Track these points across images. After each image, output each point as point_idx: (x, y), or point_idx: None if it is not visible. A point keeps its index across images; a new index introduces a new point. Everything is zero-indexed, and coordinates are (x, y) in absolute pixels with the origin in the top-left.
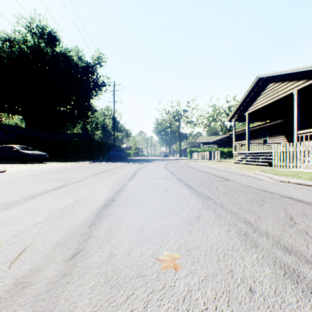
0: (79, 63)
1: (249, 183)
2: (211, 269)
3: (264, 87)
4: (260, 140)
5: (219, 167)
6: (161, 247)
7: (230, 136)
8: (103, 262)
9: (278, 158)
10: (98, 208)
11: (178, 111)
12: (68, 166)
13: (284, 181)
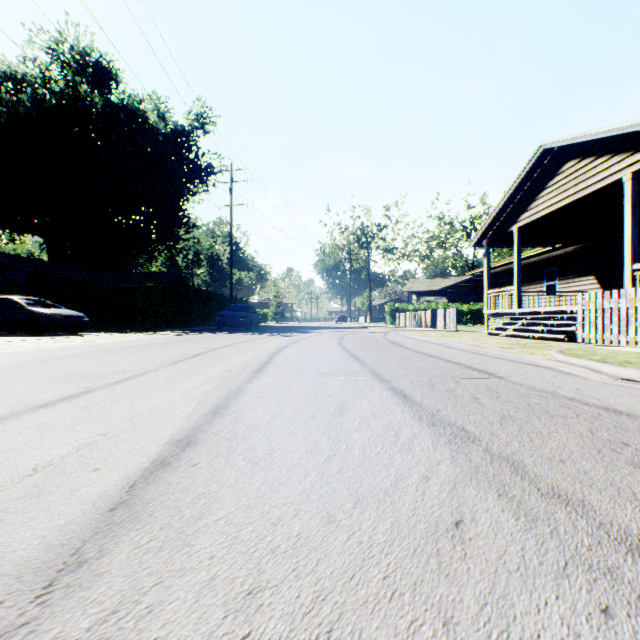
0: (159, 127)
1: (549, 383)
2: None
3: (555, 169)
4: (541, 286)
5: (460, 344)
6: None
7: (475, 279)
8: None
9: (592, 324)
10: (130, 477)
11: (366, 228)
12: (124, 343)
13: (634, 378)
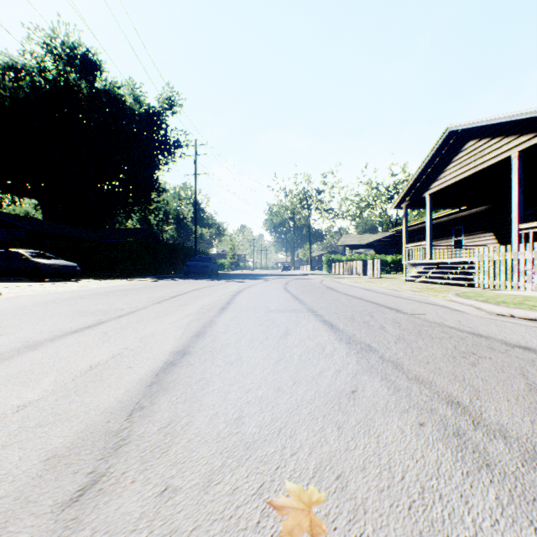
0: (135, 108)
1: (440, 317)
2: (398, 534)
3: (459, 147)
4: (450, 241)
5: (381, 288)
6: (279, 468)
7: (398, 235)
8: (146, 511)
9: (485, 273)
10: (154, 370)
11: (307, 192)
12: (112, 287)
13: (504, 314)
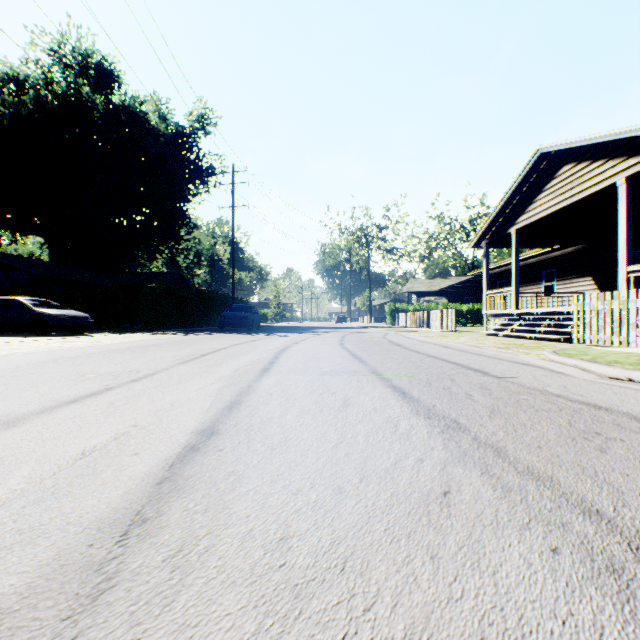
0: (160, 128)
1: (539, 382)
2: None
3: (552, 172)
4: (539, 287)
5: (458, 344)
6: (348, 638)
7: (475, 279)
8: None
9: (586, 325)
10: (167, 459)
11: (367, 228)
12: (130, 343)
13: (620, 377)
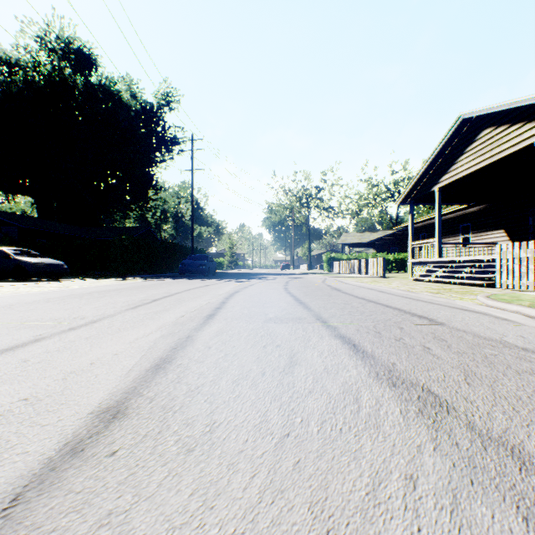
0: (132, 104)
1: (492, 330)
2: None
3: (472, 136)
4: (457, 239)
5: (392, 289)
6: None
7: (399, 233)
8: None
9: (509, 272)
10: (21, 478)
11: (307, 190)
12: (94, 288)
13: None
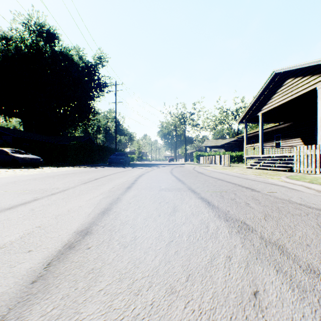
0: (79, 63)
1: (285, 195)
2: None
3: (281, 83)
4: (273, 143)
5: (233, 173)
6: None
7: (239, 140)
8: None
9: (301, 163)
10: (48, 257)
11: (184, 114)
12: (60, 172)
13: None
